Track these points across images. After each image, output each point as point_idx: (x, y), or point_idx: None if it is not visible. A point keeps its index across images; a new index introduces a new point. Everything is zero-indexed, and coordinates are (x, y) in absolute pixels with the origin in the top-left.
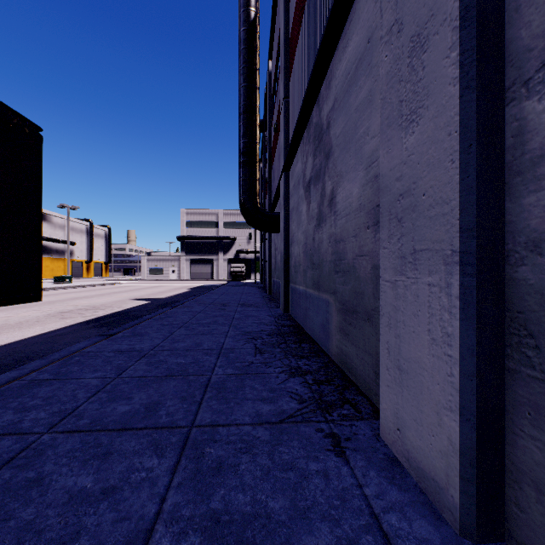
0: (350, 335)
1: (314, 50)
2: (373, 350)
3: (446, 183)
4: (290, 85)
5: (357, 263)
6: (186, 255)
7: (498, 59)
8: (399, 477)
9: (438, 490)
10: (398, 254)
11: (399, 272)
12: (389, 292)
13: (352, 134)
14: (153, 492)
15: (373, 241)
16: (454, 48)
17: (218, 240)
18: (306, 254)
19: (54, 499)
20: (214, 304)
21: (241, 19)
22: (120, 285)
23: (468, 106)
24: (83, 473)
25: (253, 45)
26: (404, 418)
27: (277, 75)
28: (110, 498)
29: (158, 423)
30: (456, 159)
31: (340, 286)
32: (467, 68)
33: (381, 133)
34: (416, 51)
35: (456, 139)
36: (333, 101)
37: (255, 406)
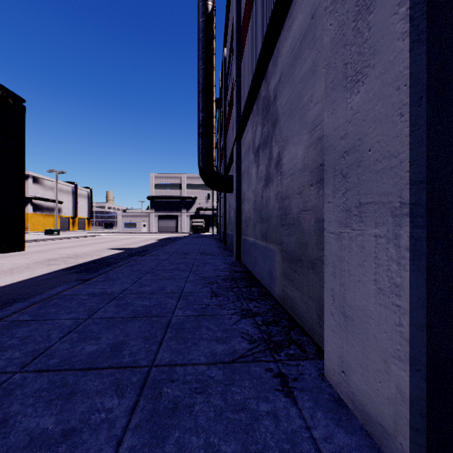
0: (295, 281)
1: (262, 33)
2: (316, 295)
3: (394, 137)
4: (242, 66)
5: (301, 217)
6: (154, 211)
7: (448, 11)
8: (345, 418)
9: (386, 436)
10: (343, 207)
11: (344, 225)
12: (334, 243)
13: (297, 103)
14: (111, 434)
15: (316, 197)
16: (403, 3)
17: (181, 199)
18: (255, 210)
19: (16, 442)
20: (177, 253)
21: (200, 11)
22: (99, 237)
23: (419, 58)
24: (46, 413)
25: (210, 34)
26: (349, 362)
27: (230, 59)
28: (69, 441)
29: (121, 363)
30: (406, 112)
31: (285, 238)
32: (417, 21)
33: (325, 96)
34: (362, 14)
35: (406, 92)
36: (279, 75)
37: (210, 346)
